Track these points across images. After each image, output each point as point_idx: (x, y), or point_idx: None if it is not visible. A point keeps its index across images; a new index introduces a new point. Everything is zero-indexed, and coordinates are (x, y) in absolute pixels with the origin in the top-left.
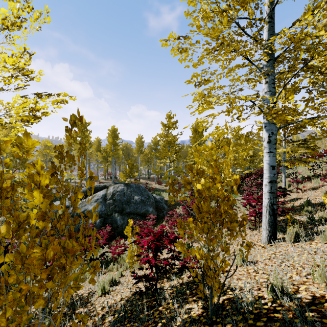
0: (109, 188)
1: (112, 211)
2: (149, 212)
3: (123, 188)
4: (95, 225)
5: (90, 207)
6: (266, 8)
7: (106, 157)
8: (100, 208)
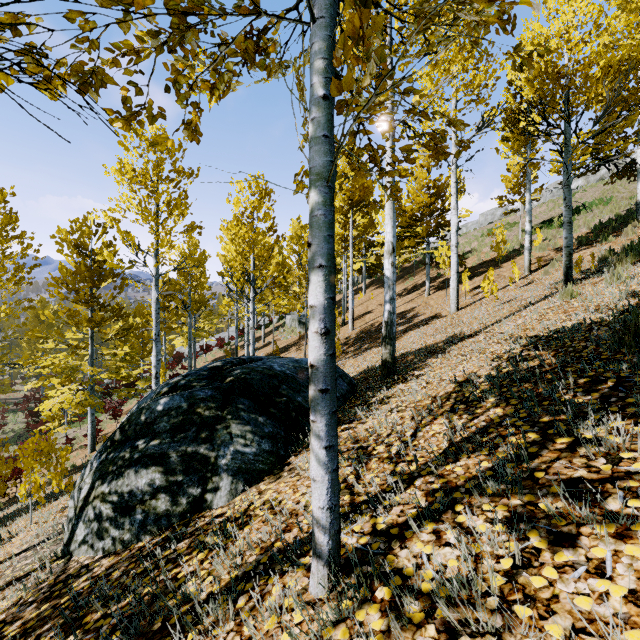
0: None
1: None
2: None
3: None
4: None
5: None
6: (90, 332)
7: None
8: None
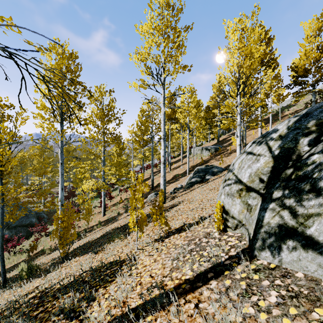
0: None
1: None
2: (34, 222)
3: None
4: None
5: None
6: (103, 149)
7: None
8: None
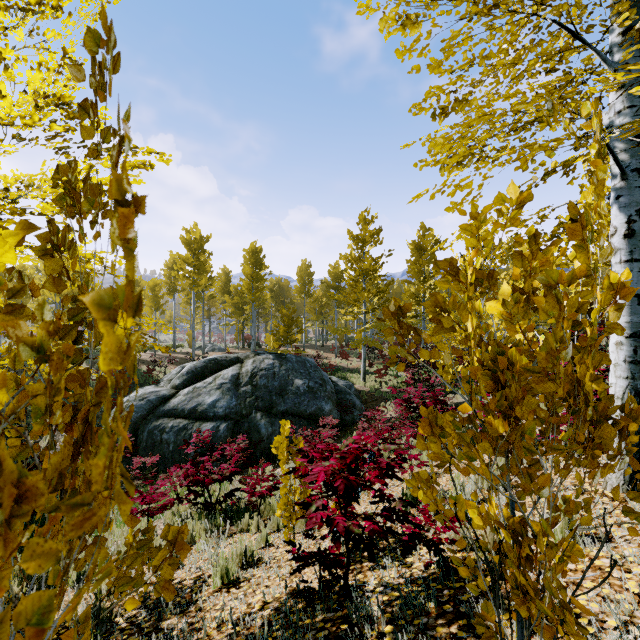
0: (244, 362)
1: (250, 409)
2: (325, 413)
3: (272, 364)
4: (218, 434)
5: (207, 398)
6: None
7: (239, 304)
8: (227, 401)
